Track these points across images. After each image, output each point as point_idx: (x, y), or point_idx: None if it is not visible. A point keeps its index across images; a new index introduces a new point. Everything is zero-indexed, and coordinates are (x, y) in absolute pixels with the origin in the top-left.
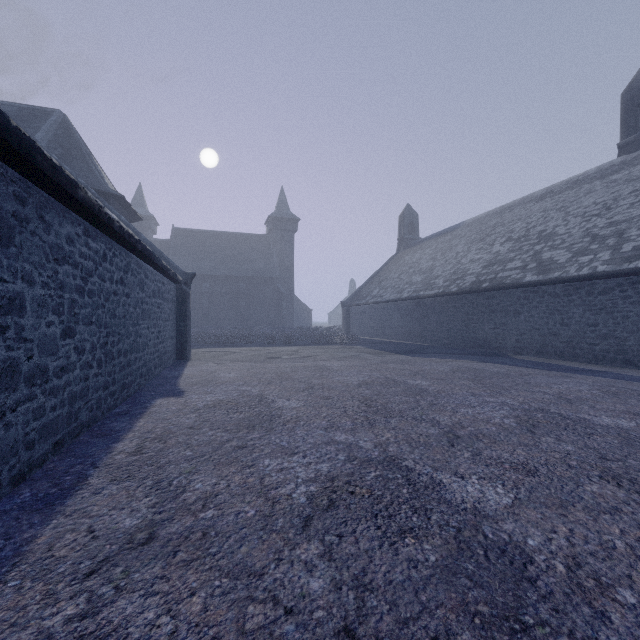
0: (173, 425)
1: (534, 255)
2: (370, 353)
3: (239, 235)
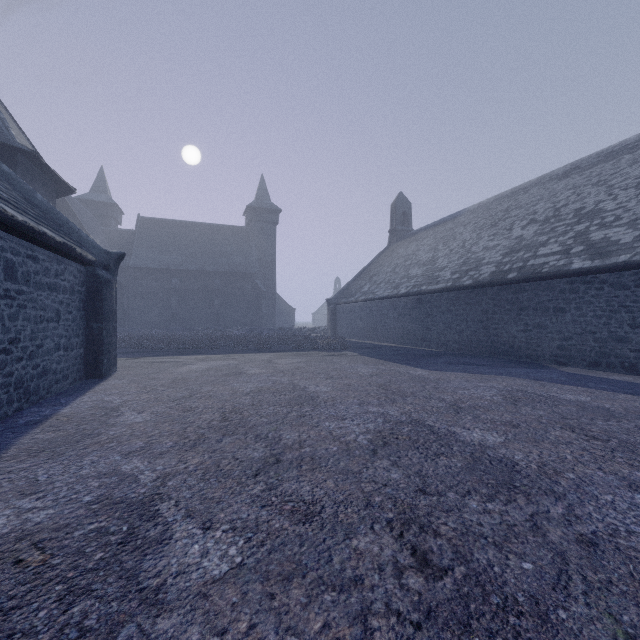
0: None
1: (577, 236)
2: (368, 364)
3: (214, 226)
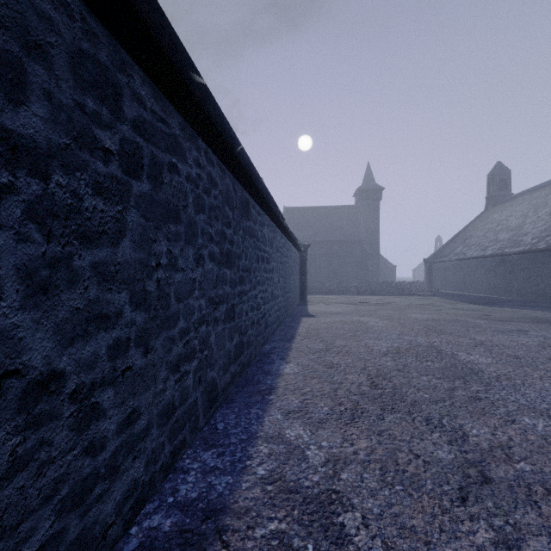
0: (317, 327)
1: None
2: (446, 302)
3: (332, 208)
